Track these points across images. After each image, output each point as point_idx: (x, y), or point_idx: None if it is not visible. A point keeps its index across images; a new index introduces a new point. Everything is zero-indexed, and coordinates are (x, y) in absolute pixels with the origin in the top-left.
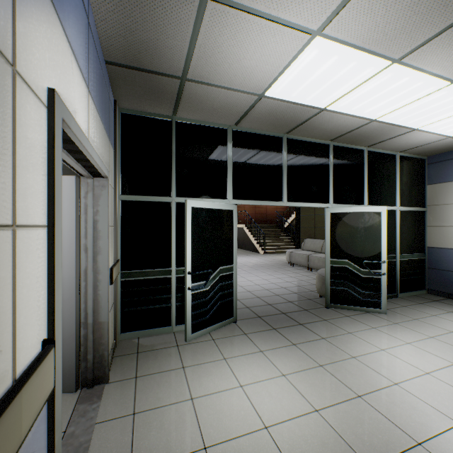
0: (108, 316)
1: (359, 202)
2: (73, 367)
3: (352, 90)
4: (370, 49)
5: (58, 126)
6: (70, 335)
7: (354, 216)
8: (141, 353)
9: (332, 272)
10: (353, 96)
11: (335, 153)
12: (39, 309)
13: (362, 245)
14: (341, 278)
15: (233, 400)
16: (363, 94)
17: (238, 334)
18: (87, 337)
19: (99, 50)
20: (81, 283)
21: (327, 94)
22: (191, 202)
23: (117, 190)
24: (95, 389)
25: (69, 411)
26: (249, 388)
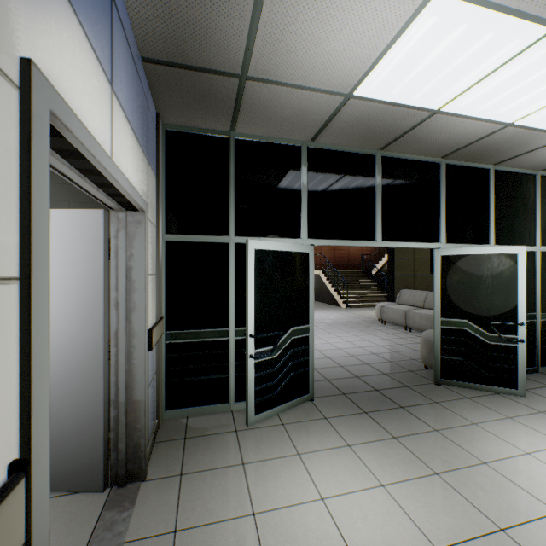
0: (145, 393)
1: (483, 240)
2: (101, 459)
3: (482, 79)
4: (519, 8)
5: (40, 120)
6: (96, 416)
7: (476, 260)
8: (189, 439)
9: (444, 337)
10: (483, 89)
11: (449, 175)
12: (3, 414)
13: (489, 300)
14: (457, 345)
15: (312, 521)
16: (498, 84)
17: (315, 418)
18: (118, 421)
19: (131, 40)
20: (111, 349)
21: (443, 88)
22: (254, 242)
23: (160, 228)
24: (128, 489)
25: (93, 520)
26: (334, 502)
